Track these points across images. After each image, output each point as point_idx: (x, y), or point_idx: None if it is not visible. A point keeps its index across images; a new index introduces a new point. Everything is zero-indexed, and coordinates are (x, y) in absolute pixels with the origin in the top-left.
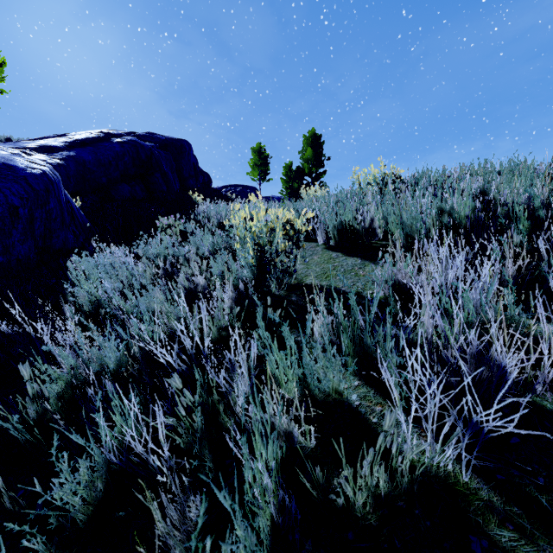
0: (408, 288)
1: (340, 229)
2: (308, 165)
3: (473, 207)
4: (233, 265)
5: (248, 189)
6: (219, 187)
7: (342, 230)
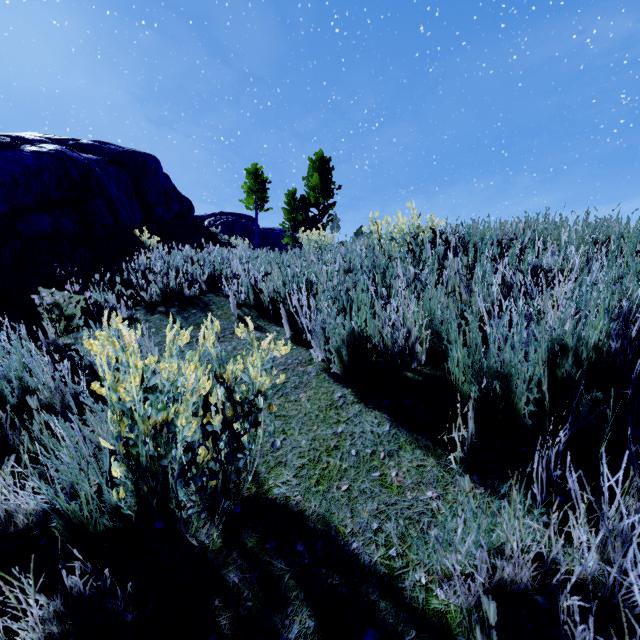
0: (521, 589)
1: (349, 341)
2: (314, 194)
3: (612, 332)
4: (82, 485)
5: (243, 219)
6: (206, 214)
7: (353, 341)
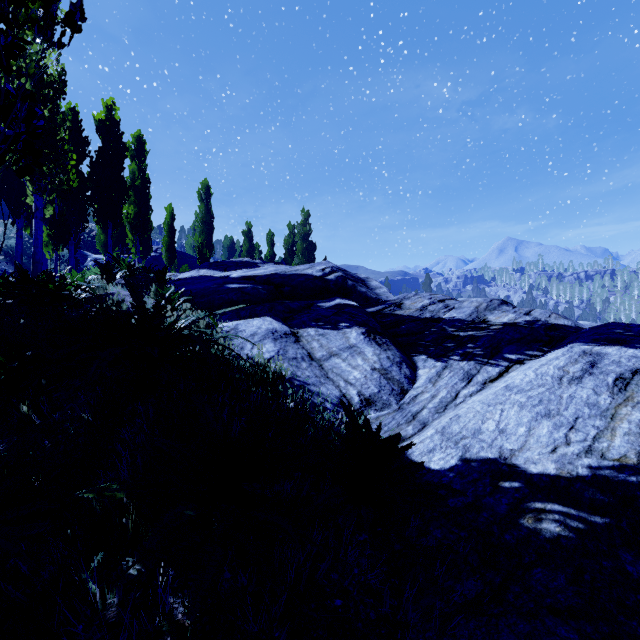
0: None
1: None
2: None
3: None
4: None
5: None
6: None
7: None
